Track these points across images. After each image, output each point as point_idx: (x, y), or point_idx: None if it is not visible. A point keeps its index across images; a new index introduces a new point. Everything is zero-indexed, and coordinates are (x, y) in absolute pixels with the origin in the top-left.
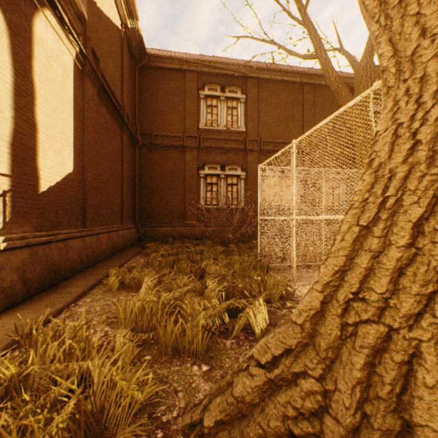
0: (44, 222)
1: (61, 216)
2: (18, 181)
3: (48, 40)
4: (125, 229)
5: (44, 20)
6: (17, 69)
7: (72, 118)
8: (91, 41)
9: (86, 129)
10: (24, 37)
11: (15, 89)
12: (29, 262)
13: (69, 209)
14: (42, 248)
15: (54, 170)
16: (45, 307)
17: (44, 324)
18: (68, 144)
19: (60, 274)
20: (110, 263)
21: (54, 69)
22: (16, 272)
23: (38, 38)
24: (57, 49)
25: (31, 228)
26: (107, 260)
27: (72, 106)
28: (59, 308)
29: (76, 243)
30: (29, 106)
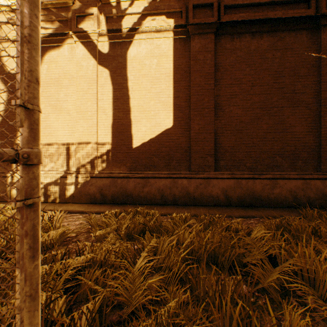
0: (137, 165)
1: (156, 161)
2: (116, 144)
3: (142, 51)
4: (318, 179)
5: (137, 43)
6: (116, 88)
7: (172, 85)
8: (191, 2)
9: (191, 84)
10: (121, 68)
11: (114, 99)
12: (108, 185)
13: (167, 156)
14: (121, 180)
15: (147, 131)
16: (87, 208)
17: (70, 212)
18: (165, 108)
19: (133, 199)
20: (197, 209)
21: (147, 65)
22: (98, 188)
23: (132, 59)
24: (151, 49)
25: (126, 169)
26: (213, 207)
27: (171, 76)
28: (83, 210)
29: (159, 182)
30: (125, 102)
